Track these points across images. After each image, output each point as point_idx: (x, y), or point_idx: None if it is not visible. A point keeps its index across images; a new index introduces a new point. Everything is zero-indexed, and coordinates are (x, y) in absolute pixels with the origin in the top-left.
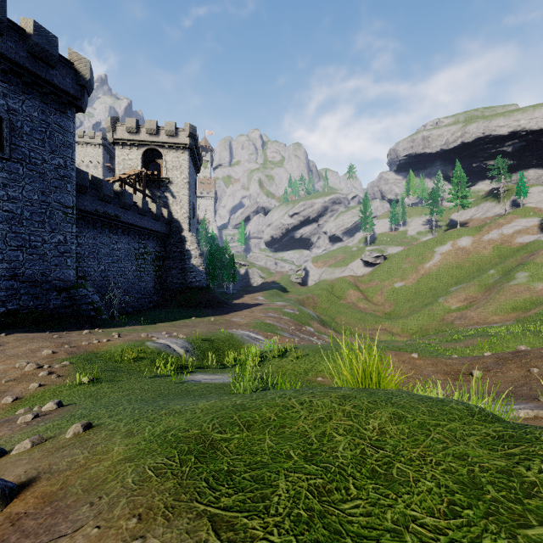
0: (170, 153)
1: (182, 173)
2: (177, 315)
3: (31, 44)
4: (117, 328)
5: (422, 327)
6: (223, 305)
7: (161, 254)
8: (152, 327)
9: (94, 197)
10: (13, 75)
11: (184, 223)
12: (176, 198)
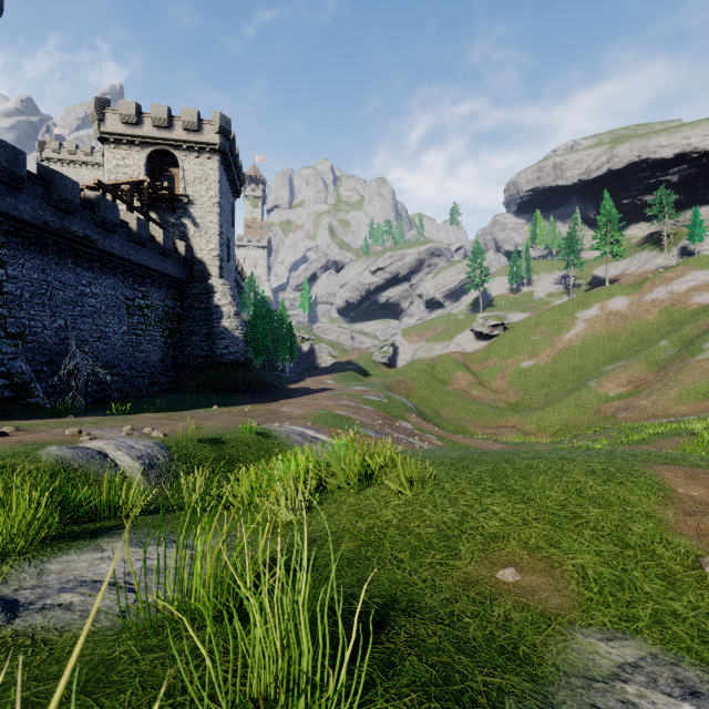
0: (191, 157)
1: (209, 189)
2: (191, 402)
3: None
4: (41, 420)
5: (567, 424)
6: (271, 389)
7: (175, 312)
8: (119, 420)
9: (41, 199)
10: None
11: (212, 265)
12: (199, 228)
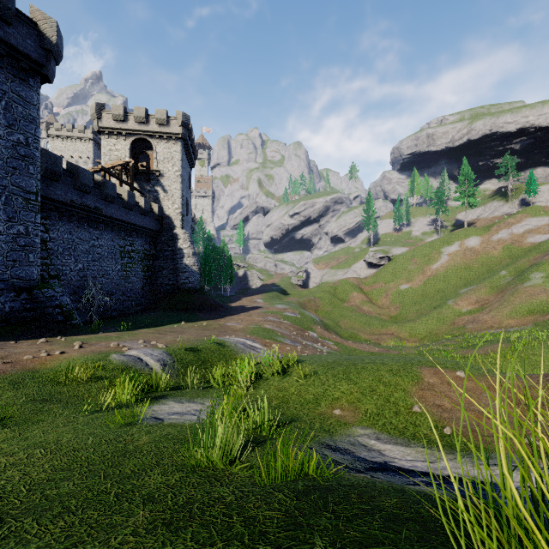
0: (161, 143)
1: (174, 165)
2: (166, 319)
3: None
4: (86, 336)
5: (431, 332)
6: (218, 308)
7: (151, 253)
8: (130, 334)
9: (69, 185)
10: None
11: (176, 220)
12: (167, 193)
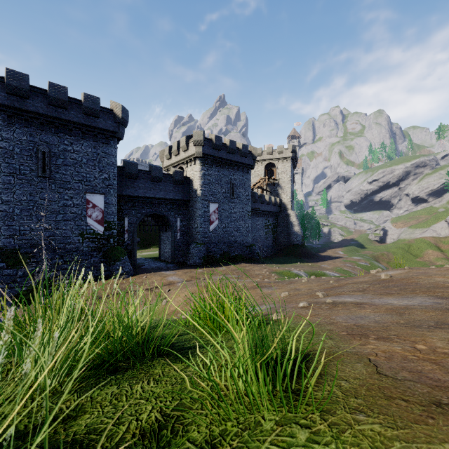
0: (280, 163)
1: (287, 175)
2: (289, 260)
3: (241, 153)
4: (271, 265)
5: None
6: (314, 256)
7: (275, 224)
8: (284, 266)
9: (251, 201)
10: (235, 165)
11: (288, 205)
12: (283, 190)
